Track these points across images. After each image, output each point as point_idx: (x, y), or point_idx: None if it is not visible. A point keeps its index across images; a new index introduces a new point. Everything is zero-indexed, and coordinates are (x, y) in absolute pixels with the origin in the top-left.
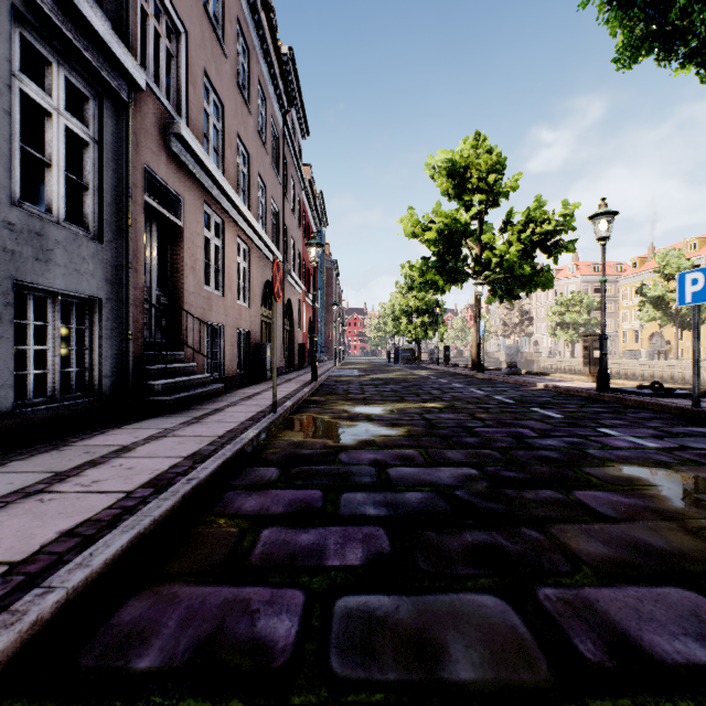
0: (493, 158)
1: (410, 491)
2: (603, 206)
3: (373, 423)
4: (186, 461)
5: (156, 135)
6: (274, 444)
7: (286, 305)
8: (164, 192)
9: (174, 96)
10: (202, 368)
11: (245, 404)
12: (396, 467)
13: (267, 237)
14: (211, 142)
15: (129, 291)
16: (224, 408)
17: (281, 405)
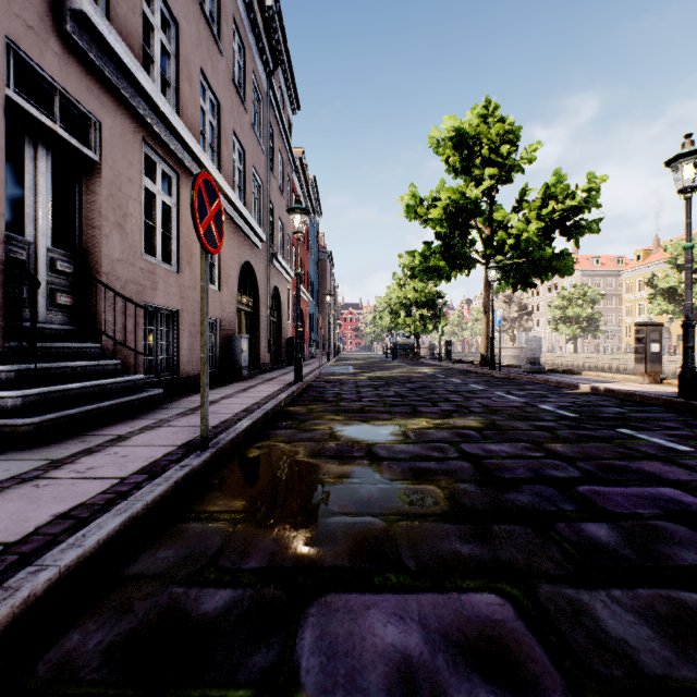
0: (506, 128)
1: None
2: (690, 145)
3: (379, 467)
4: None
5: (35, 1)
6: (153, 552)
7: (273, 294)
8: (67, 107)
9: None
10: (138, 367)
11: (176, 424)
12: None
13: (244, 208)
14: (157, 65)
15: None
16: (132, 435)
17: (231, 427)
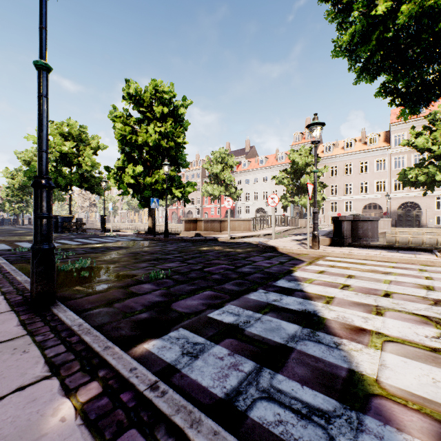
0: None
1: None
2: None
3: None
4: None
5: None
6: None
7: None
8: None
9: None
10: None
11: None
12: None
13: None
14: None
15: None
16: None
17: None
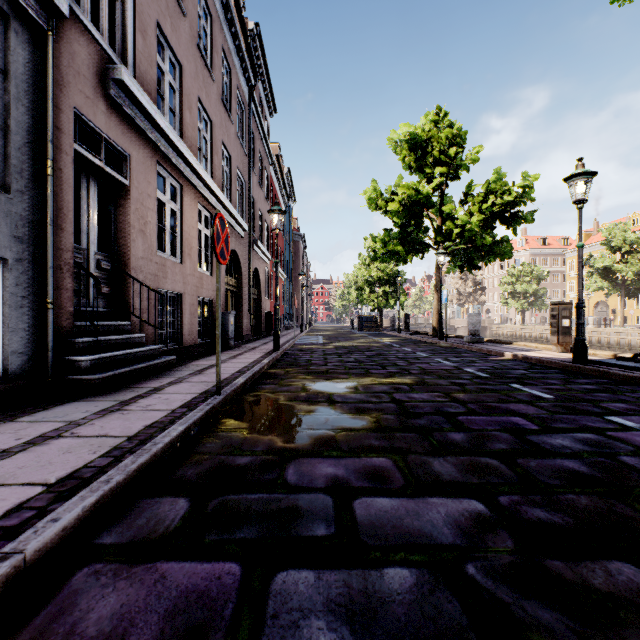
0: (454, 132)
1: (391, 565)
2: (581, 167)
3: (334, 407)
4: (44, 496)
5: (91, 78)
6: (204, 444)
7: (253, 274)
8: (107, 147)
9: (119, 43)
10: (154, 339)
11: (191, 380)
12: (364, 495)
13: (231, 206)
14: (166, 101)
15: (48, 252)
16: (164, 387)
17: (232, 382)
